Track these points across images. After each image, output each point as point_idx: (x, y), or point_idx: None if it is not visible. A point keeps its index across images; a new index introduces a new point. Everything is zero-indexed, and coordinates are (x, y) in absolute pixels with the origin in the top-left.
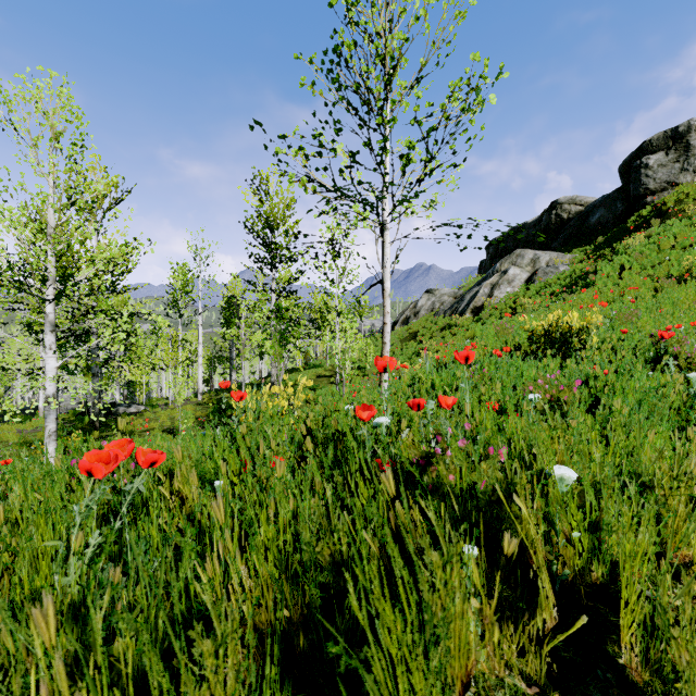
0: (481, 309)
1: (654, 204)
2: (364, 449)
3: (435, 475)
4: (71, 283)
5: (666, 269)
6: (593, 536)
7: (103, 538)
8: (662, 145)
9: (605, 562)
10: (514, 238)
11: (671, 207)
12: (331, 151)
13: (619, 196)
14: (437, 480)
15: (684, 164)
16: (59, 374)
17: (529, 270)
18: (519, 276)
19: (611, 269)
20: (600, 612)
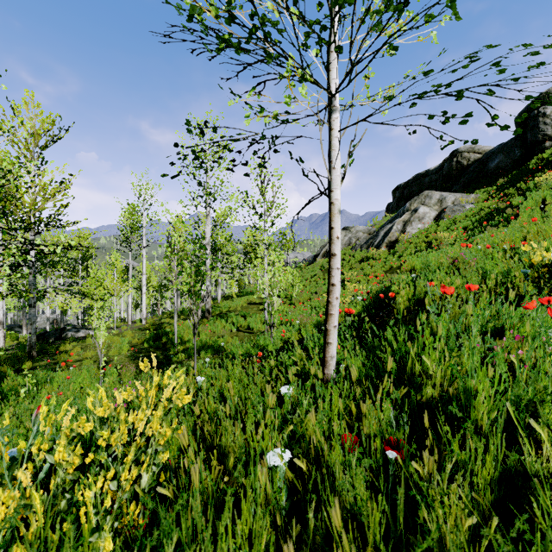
0: (395, 243)
1: None
2: None
3: None
4: None
5: None
6: None
7: None
8: None
9: None
10: (419, 183)
11: None
12: None
13: (516, 143)
14: None
15: None
16: None
17: (436, 209)
18: (428, 214)
19: (533, 202)
20: None
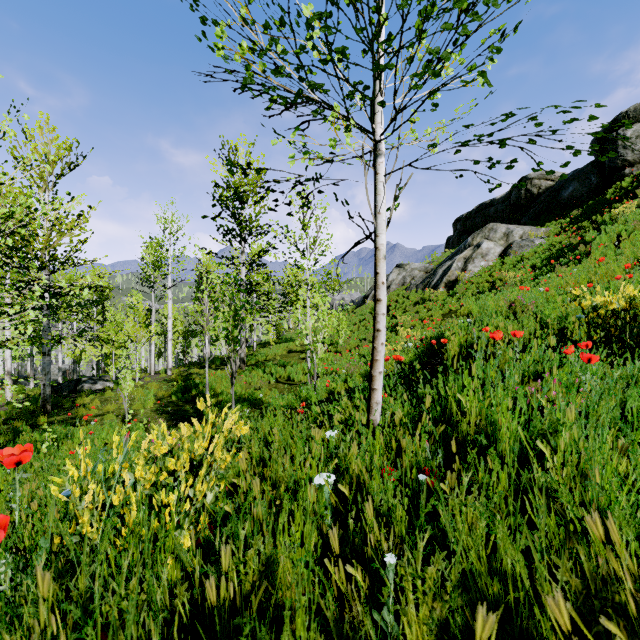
0: (455, 283)
1: (632, 176)
2: None
3: None
4: None
5: None
6: None
7: None
8: (639, 116)
9: None
10: (483, 214)
11: None
12: None
13: (593, 169)
14: None
15: None
16: None
17: (502, 244)
18: (493, 250)
19: (607, 238)
20: None
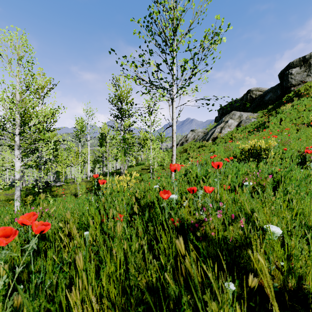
0: (216, 138)
1: (294, 91)
2: (164, 211)
3: (204, 231)
4: (26, 126)
5: (301, 120)
6: (289, 263)
7: (9, 279)
8: (298, 64)
9: (295, 277)
10: (231, 106)
11: (302, 92)
12: (147, 63)
13: (278, 87)
14: (205, 234)
15: (308, 73)
16: (20, 169)
17: (237, 121)
18: (233, 124)
19: (276, 120)
20: (296, 309)
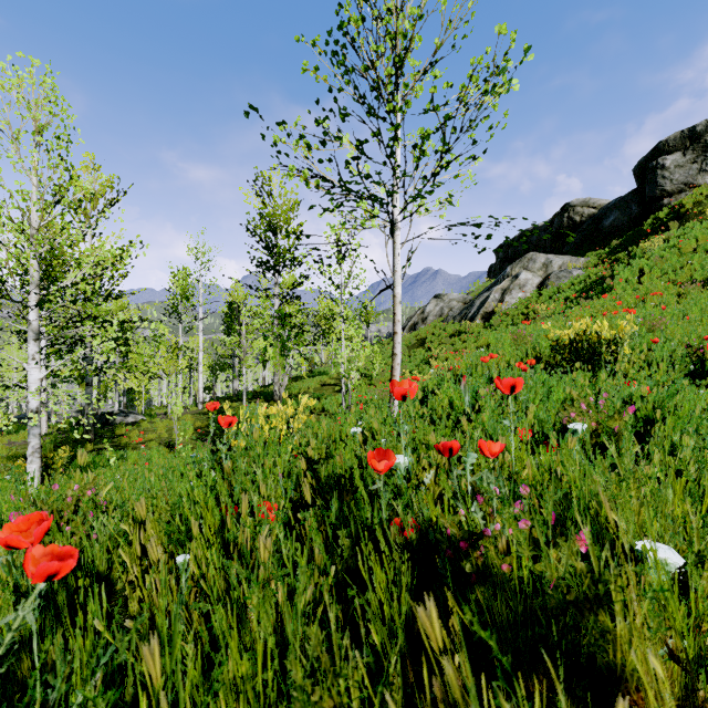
0: (491, 315)
1: (671, 207)
2: (377, 498)
3: (481, 560)
4: (54, 288)
5: (688, 273)
6: (698, 641)
7: None
8: (679, 145)
9: None
10: (525, 242)
11: (690, 209)
12: (336, 140)
13: (634, 198)
14: (484, 566)
15: (702, 165)
16: (41, 387)
17: (541, 274)
18: (531, 281)
19: (630, 273)
20: None
